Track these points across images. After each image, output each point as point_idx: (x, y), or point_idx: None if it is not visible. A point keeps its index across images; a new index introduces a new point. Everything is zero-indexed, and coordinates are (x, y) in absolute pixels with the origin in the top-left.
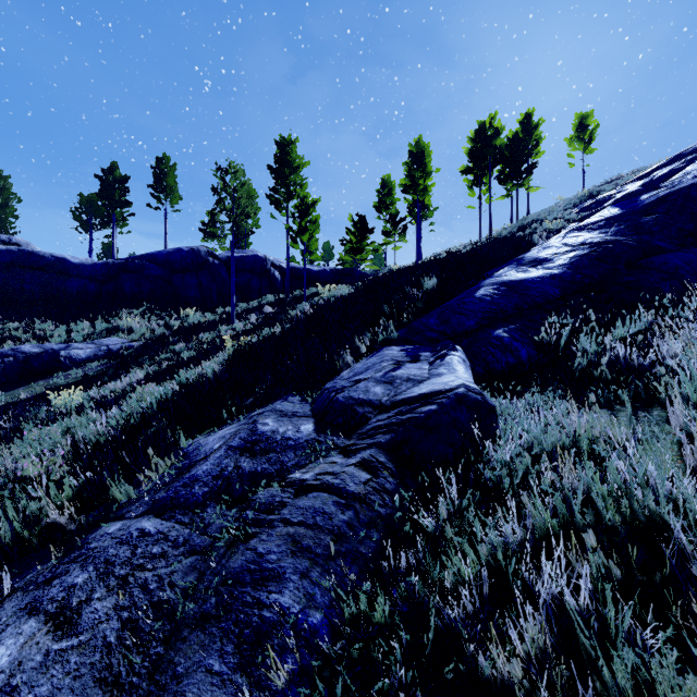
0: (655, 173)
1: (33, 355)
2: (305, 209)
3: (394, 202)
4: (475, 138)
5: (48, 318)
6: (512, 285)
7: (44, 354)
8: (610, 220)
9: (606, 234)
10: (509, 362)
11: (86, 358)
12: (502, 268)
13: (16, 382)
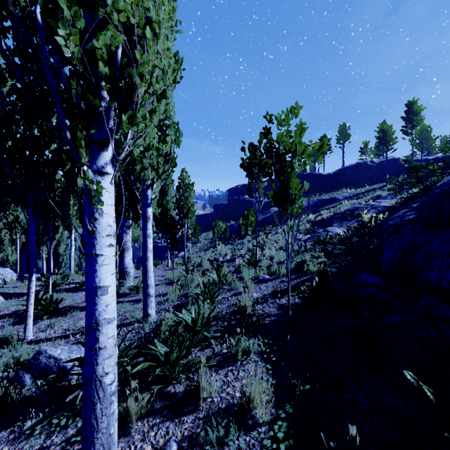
0: None
1: (328, 198)
2: (422, 133)
3: None
4: None
5: (320, 191)
6: None
7: (331, 198)
8: None
9: None
10: None
11: (340, 199)
12: None
13: (326, 205)
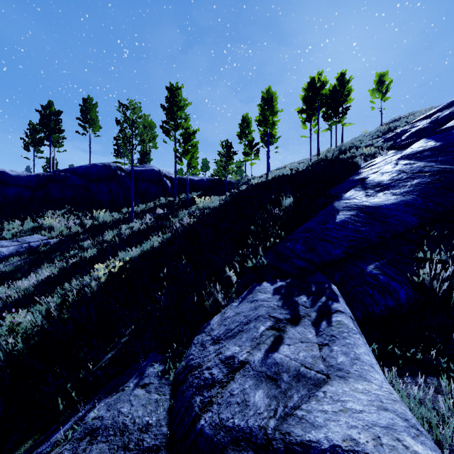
0: (438, 114)
1: None
2: (188, 137)
3: (251, 132)
4: (307, 89)
5: None
6: (370, 212)
7: None
8: (435, 150)
9: (435, 163)
10: (388, 304)
11: (9, 254)
12: (345, 188)
13: None
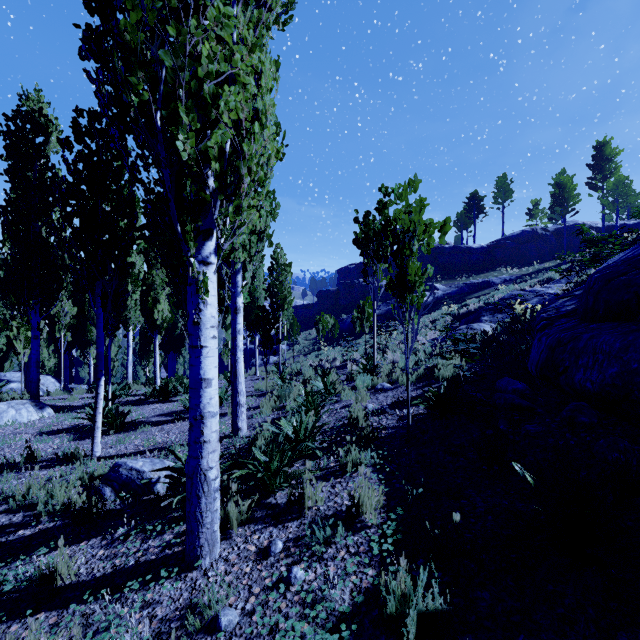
0: None
1: (479, 282)
2: (618, 187)
3: None
4: None
5: (469, 272)
6: None
7: (483, 281)
8: None
9: None
10: None
11: (497, 283)
12: None
13: (476, 291)
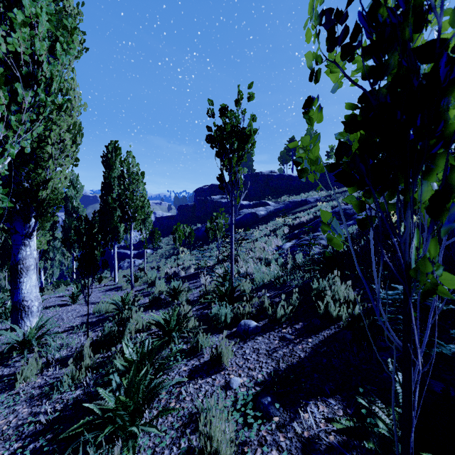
0: None
1: (300, 200)
2: None
3: None
4: None
5: (291, 193)
6: None
7: (302, 200)
8: None
9: None
10: None
11: (312, 201)
12: None
13: (298, 207)
